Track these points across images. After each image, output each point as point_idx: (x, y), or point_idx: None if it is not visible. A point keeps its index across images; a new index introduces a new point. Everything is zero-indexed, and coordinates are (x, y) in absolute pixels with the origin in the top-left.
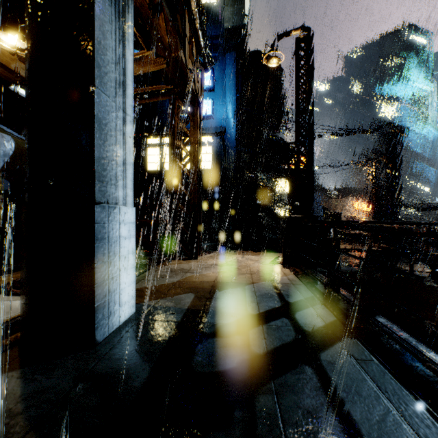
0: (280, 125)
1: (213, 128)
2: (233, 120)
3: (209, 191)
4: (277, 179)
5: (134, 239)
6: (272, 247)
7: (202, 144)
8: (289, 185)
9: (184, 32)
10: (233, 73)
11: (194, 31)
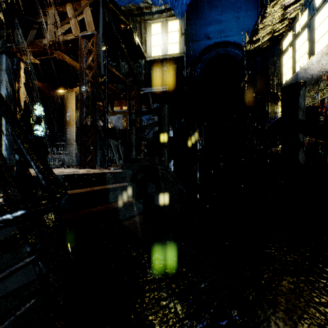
0: None
1: None
2: None
3: None
4: None
5: (4, 145)
6: None
7: None
8: None
9: (47, 26)
10: None
11: (61, 3)
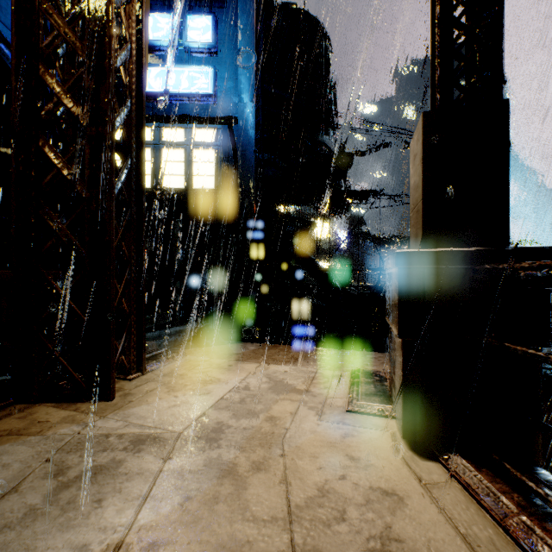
0: (325, 125)
1: (215, 116)
2: (250, 105)
3: (210, 226)
4: (315, 220)
5: None
6: (317, 323)
7: (198, 145)
8: (424, 140)
9: None
10: (249, 26)
11: None
